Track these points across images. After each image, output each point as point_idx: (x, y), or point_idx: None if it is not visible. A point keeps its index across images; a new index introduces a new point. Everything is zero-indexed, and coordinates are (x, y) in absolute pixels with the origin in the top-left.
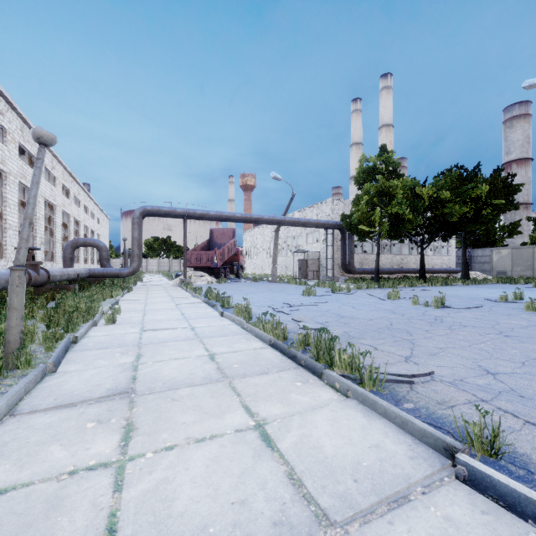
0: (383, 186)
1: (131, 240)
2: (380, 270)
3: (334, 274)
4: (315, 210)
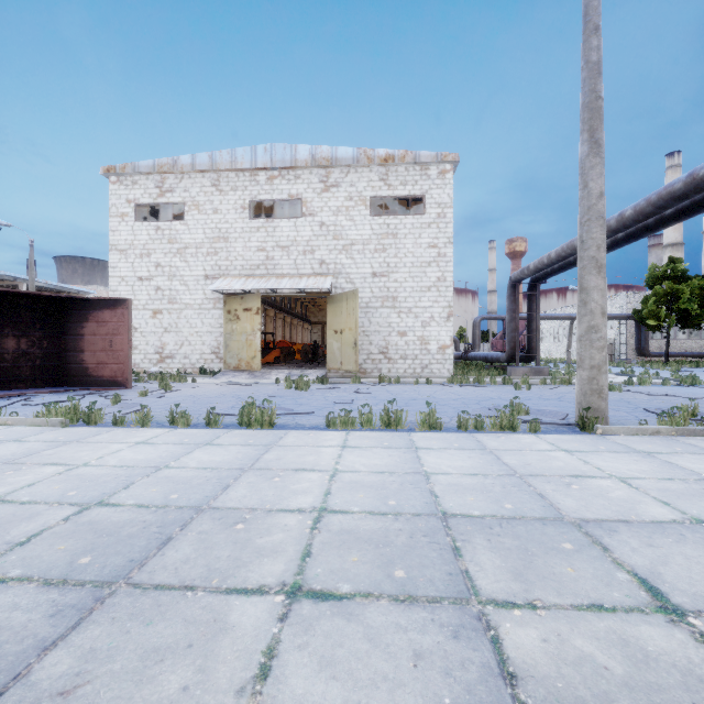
0: (669, 290)
1: (475, 336)
2: (680, 354)
3: (628, 357)
4: (609, 301)
